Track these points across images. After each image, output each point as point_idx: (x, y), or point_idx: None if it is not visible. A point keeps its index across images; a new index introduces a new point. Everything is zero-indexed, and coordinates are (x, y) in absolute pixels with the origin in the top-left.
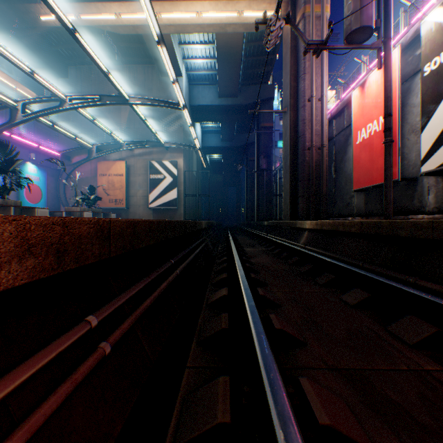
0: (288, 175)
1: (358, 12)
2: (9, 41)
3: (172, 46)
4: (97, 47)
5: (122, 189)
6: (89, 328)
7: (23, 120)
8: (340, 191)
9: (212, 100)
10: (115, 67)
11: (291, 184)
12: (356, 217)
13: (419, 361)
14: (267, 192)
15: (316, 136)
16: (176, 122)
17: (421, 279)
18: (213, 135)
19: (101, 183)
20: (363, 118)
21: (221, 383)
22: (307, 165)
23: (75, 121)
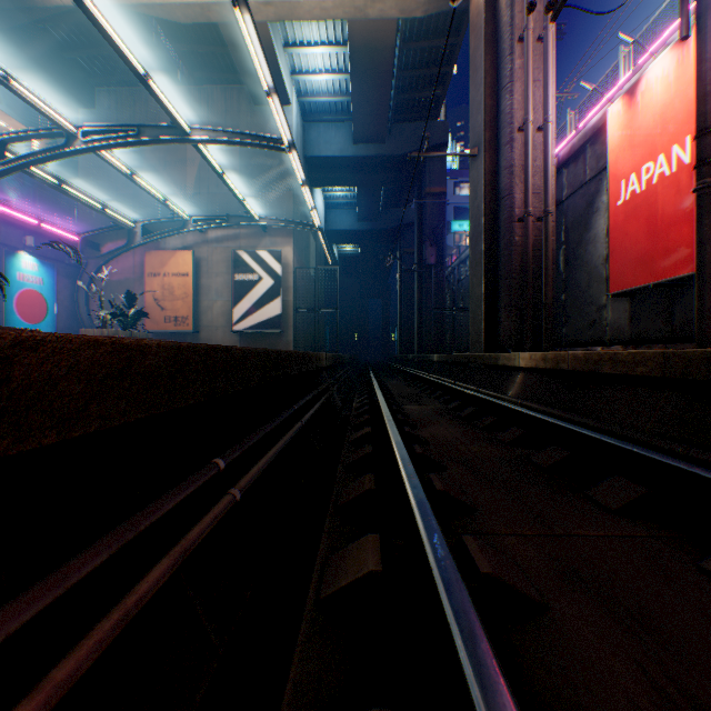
0: (481, 270)
1: None
2: None
3: (272, 48)
4: (143, 54)
5: (187, 299)
6: None
7: (1, 172)
8: (577, 298)
9: (342, 147)
10: (176, 89)
11: (485, 286)
12: (613, 346)
13: None
14: (436, 305)
15: (534, 195)
16: (281, 183)
17: None
18: (344, 211)
19: (151, 289)
20: (632, 153)
21: None
22: (517, 251)
23: (106, 183)
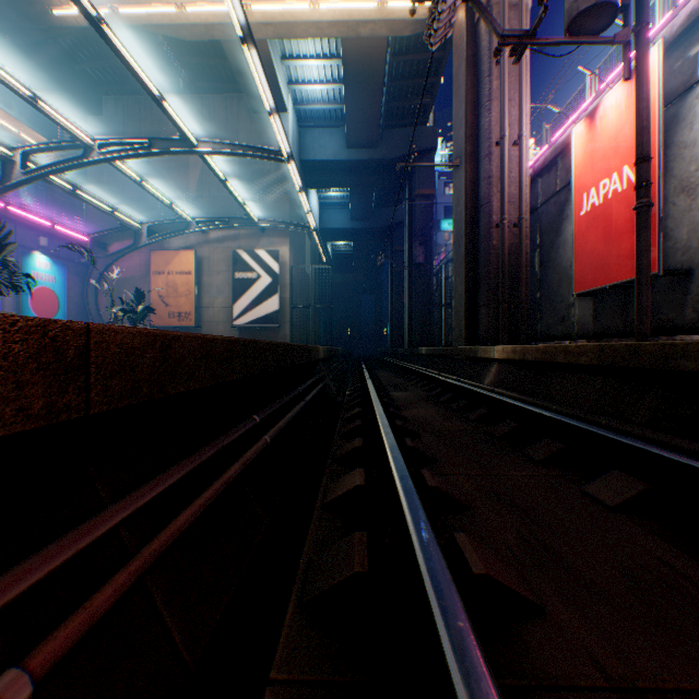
0: (463, 270)
1: None
2: (4, 54)
3: (271, 62)
4: (149, 65)
5: (190, 295)
6: None
7: (24, 180)
8: (550, 297)
9: (335, 151)
10: (179, 98)
11: (467, 285)
12: (579, 340)
13: None
14: (425, 302)
15: (510, 204)
16: (278, 186)
17: None
18: (338, 210)
19: (155, 287)
20: (592, 170)
21: None
22: (495, 254)
23: (113, 186)
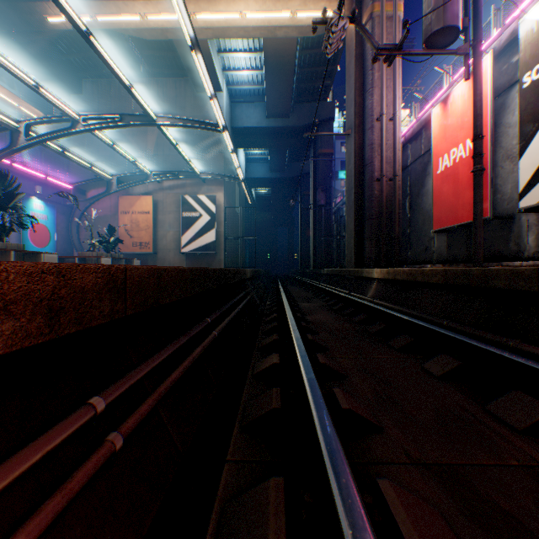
0: (353, 212)
1: (441, 9)
2: (10, 49)
3: (210, 55)
4: (117, 56)
5: (149, 230)
6: (93, 414)
7: (27, 145)
8: (417, 232)
9: (258, 120)
10: (140, 80)
11: (355, 223)
12: (437, 264)
13: (532, 453)
14: (326, 234)
15: (387, 164)
16: (215, 147)
17: (524, 342)
18: (260, 164)
19: (123, 223)
20: (445, 141)
21: (272, 488)
22: (376, 200)
23: (90, 147)
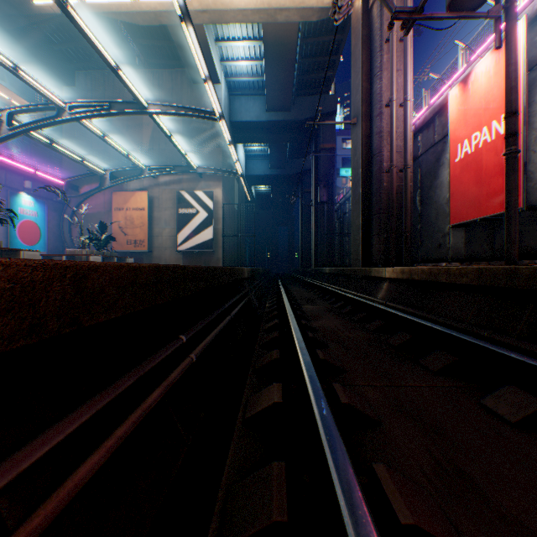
0: (359, 207)
1: None
2: None
3: (207, 43)
4: (111, 46)
5: (144, 227)
6: None
7: (9, 135)
8: (429, 228)
9: (258, 114)
10: (135, 72)
11: (362, 219)
12: (453, 263)
13: None
14: (328, 231)
15: (397, 153)
16: (213, 141)
17: None
18: (260, 160)
19: (116, 220)
20: (465, 125)
21: None
22: (385, 193)
23: (83, 141)
